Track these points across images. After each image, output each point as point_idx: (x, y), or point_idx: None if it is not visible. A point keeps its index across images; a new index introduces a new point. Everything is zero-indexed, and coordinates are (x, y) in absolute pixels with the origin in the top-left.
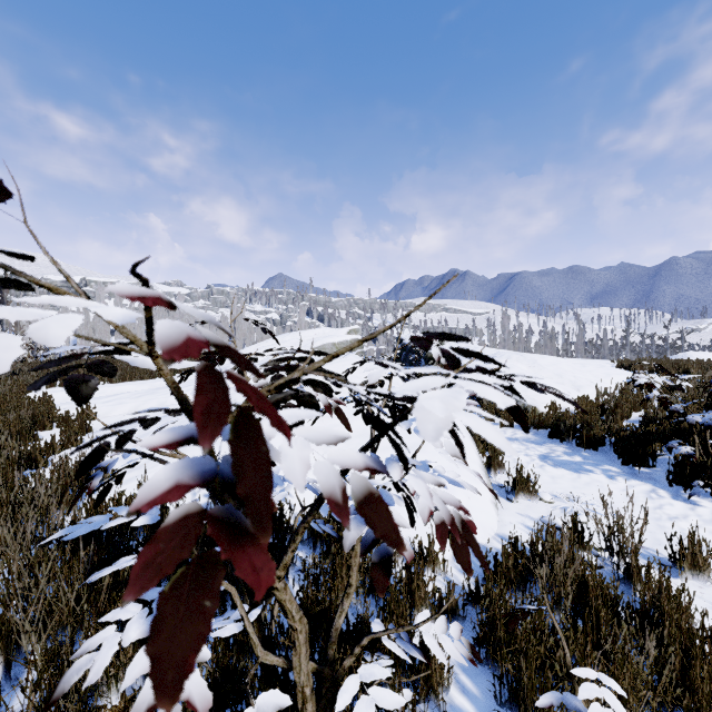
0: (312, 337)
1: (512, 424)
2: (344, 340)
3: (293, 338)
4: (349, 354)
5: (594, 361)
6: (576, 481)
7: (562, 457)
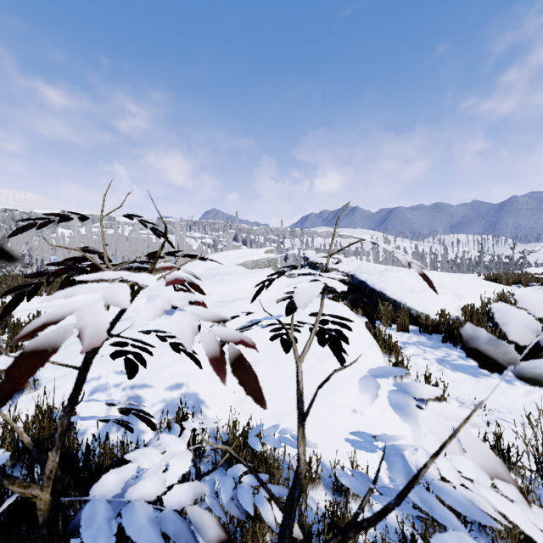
0: (236, 256)
1: (407, 329)
2: (262, 258)
3: (221, 257)
4: (266, 269)
5: (464, 274)
6: (477, 385)
7: (458, 361)
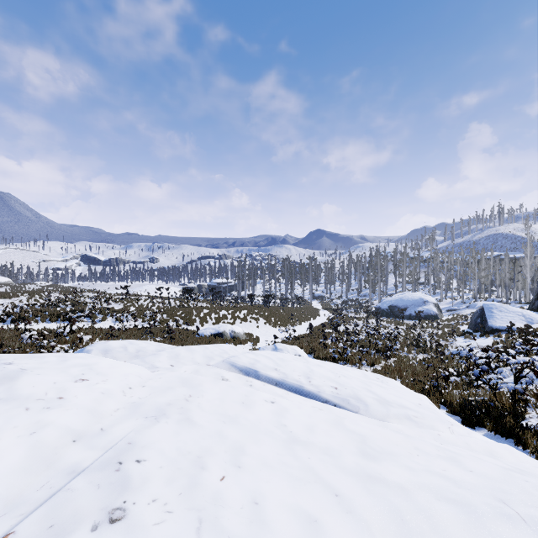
0: None
1: None
2: None
3: None
4: None
5: None
6: None
7: None
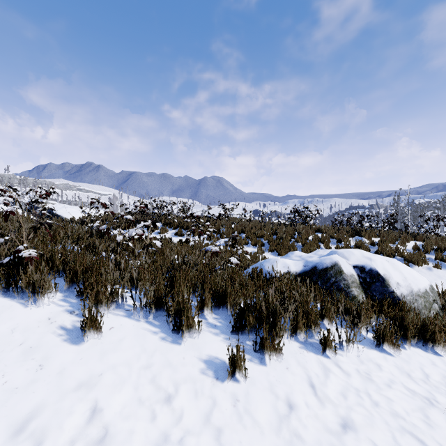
0: None
1: None
2: None
3: None
4: None
5: None
6: None
7: None
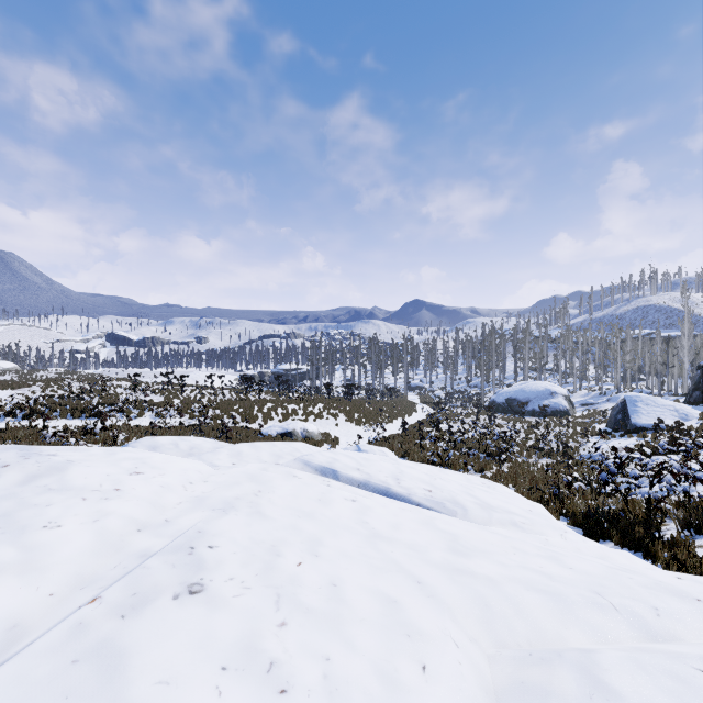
0: None
1: None
2: None
3: None
4: None
5: None
6: None
7: None
